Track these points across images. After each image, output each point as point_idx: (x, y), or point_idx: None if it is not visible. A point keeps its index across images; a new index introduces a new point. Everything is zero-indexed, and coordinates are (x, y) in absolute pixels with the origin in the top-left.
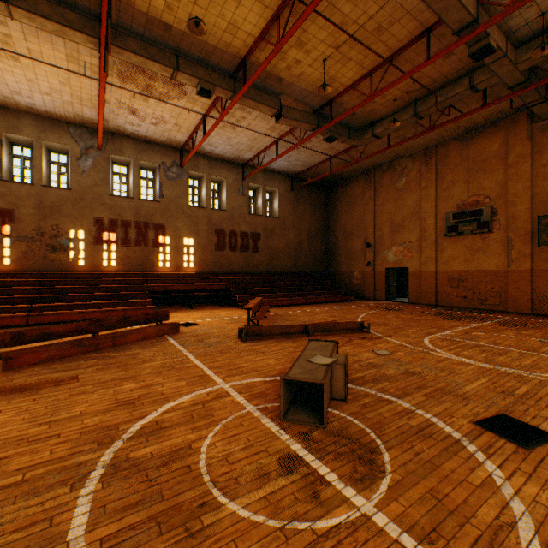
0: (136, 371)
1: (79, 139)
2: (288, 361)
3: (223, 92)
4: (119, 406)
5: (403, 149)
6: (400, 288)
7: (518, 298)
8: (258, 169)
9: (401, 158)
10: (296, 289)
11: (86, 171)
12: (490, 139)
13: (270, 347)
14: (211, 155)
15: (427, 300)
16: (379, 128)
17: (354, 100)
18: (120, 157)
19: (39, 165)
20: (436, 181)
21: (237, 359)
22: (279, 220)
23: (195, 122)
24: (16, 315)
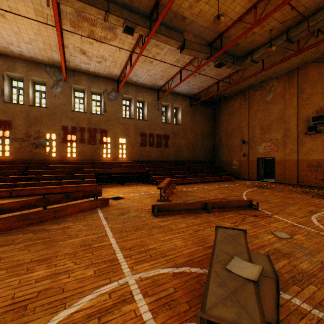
0: (56, 249)
1: (52, 75)
2: (194, 243)
3: (142, 29)
4: (7, 312)
5: (272, 72)
6: (266, 171)
7: None
8: (167, 91)
9: (269, 80)
10: (194, 172)
11: (57, 95)
12: None
13: (177, 223)
14: (137, 84)
15: (290, 181)
16: (257, 55)
17: (239, 32)
18: (78, 86)
19: (27, 92)
20: (297, 94)
21: (148, 237)
22: (182, 126)
23: (125, 59)
24: (3, 190)
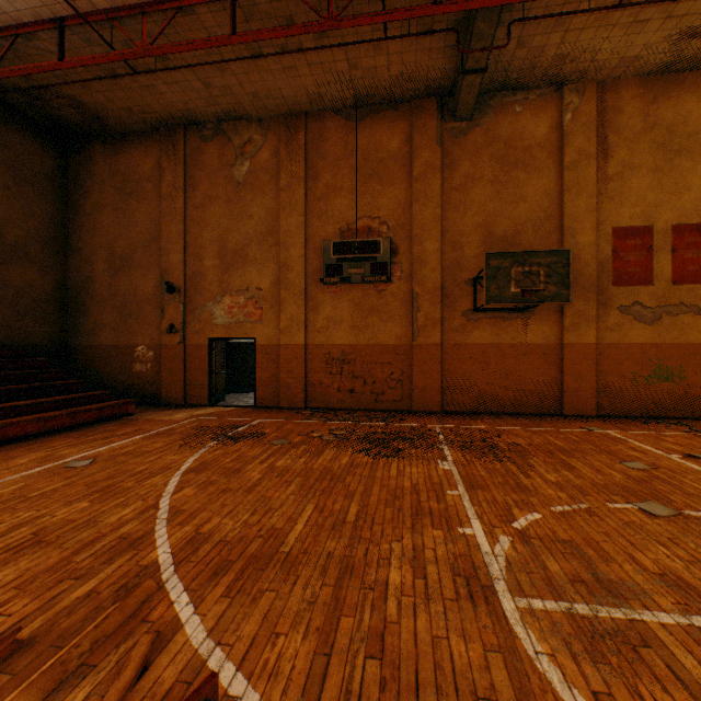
0: None
1: None
2: None
3: None
4: None
5: (251, 94)
6: (231, 376)
7: (427, 388)
8: None
9: (242, 121)
10: None
11: None
12: (389, 129)
13: None
14: None
15: (292, 401)
16: None
17: None
18: None
19: None
20: (306, 179)
21: None
22: None
23: None
24: None
